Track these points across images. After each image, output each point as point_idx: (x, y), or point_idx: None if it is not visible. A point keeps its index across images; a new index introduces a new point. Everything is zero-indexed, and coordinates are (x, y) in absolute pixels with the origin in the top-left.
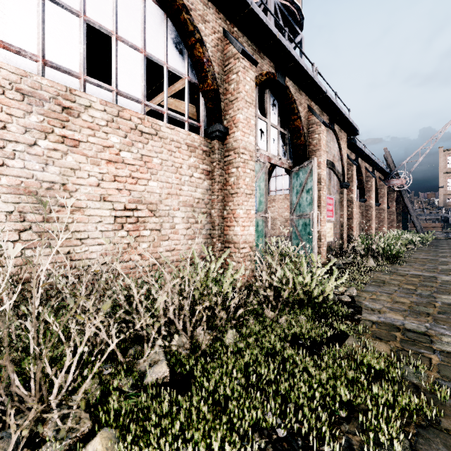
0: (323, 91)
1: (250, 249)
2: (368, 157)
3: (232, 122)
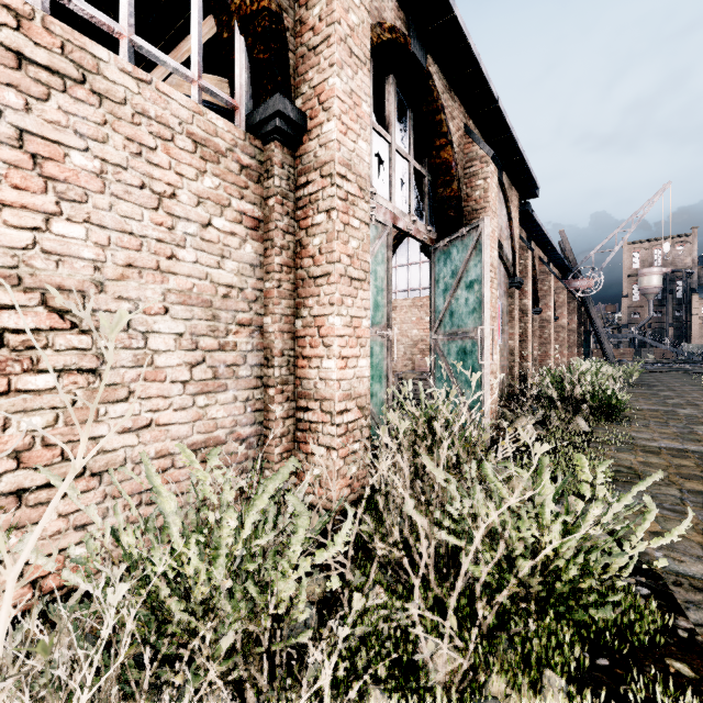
0: (494, 96)
1: (360, 411)
2: (546, 240)
3: (315, 100)
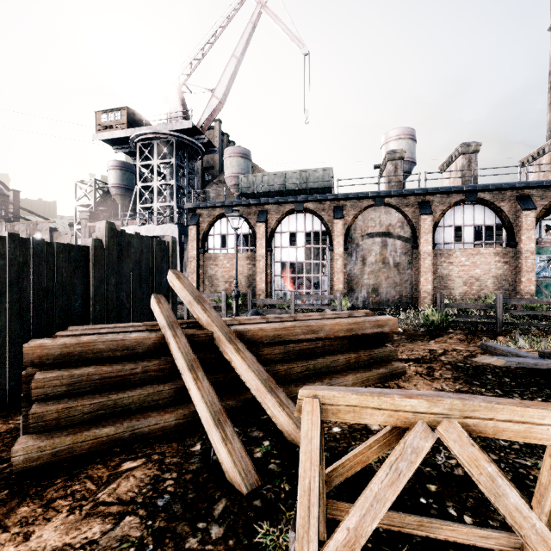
0: None
1: (531, 296)
2: None
3: (519, 240)
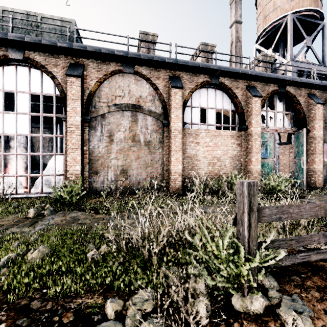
0: (318, 84)
1: (258, 174)
2: None
3: (249, 124)
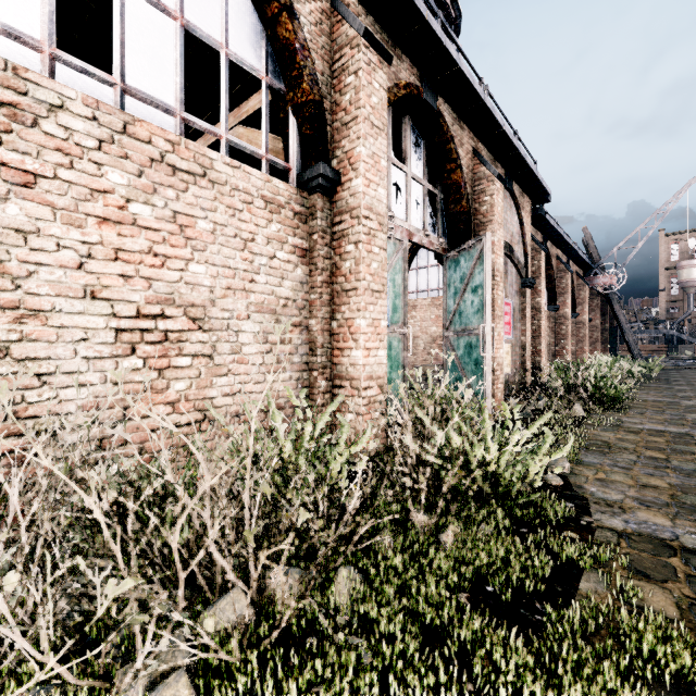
0: (499, 123)
1: (379, 389)
2: (563, 240)
3: (347, 162)
